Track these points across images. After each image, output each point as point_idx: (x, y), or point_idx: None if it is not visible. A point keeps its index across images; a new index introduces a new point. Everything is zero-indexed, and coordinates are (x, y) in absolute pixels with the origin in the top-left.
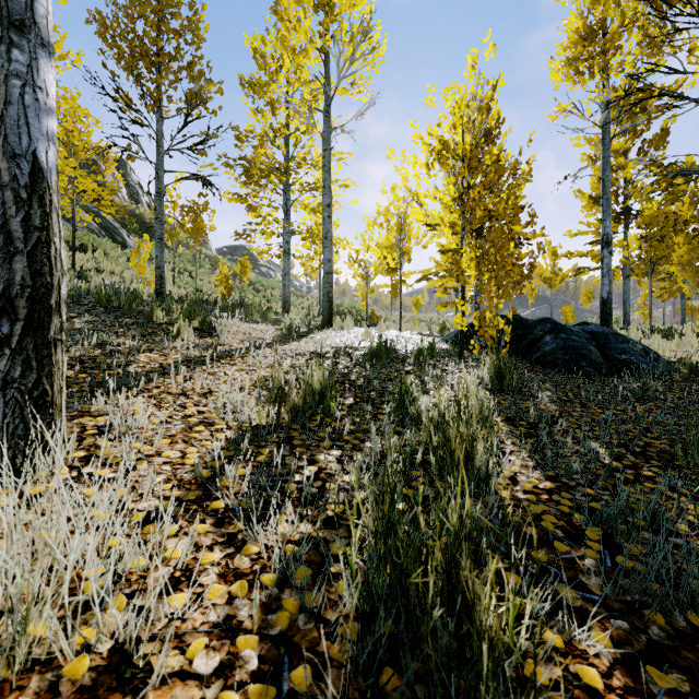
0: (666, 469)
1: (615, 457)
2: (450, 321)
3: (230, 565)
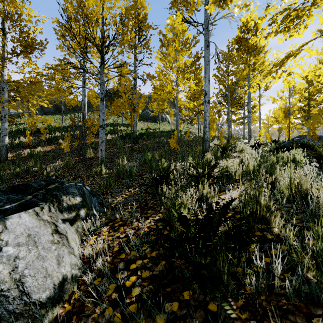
0: None
1: None
2: None
3: None
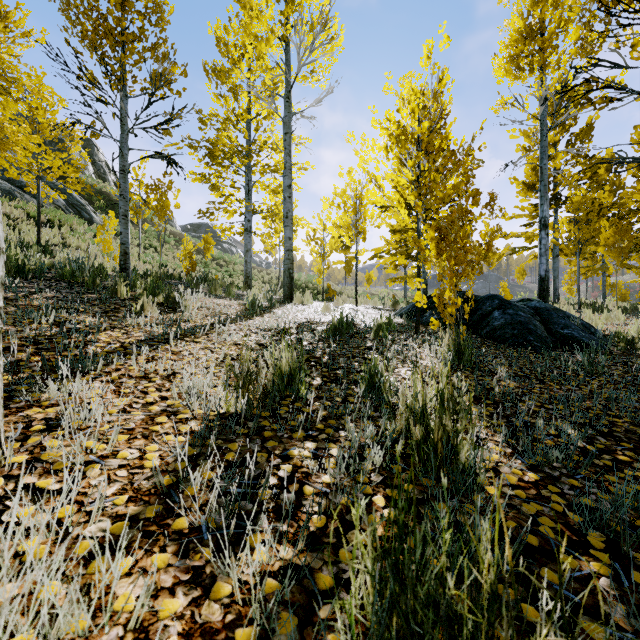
0: (639, 452)
1: (586, 439)
2: (398, 295)
3: (197, 617)
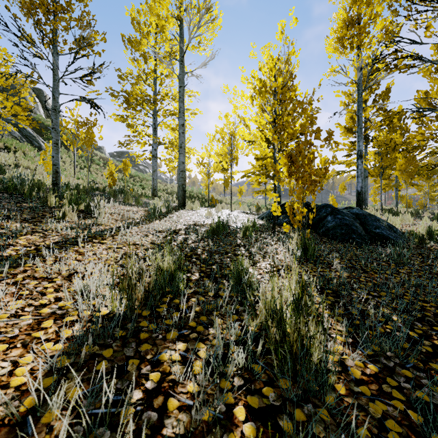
0: None
1: (407, 324)
2: (261, 202)
3: None
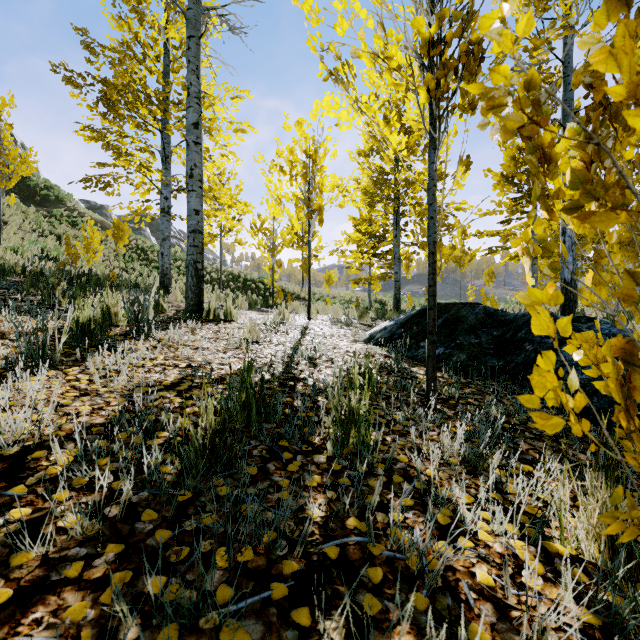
0: None
1: None
2: (362, 298)
3: None
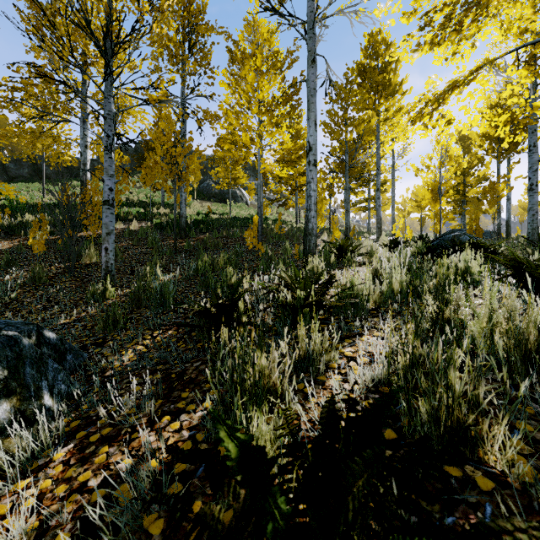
0: None
1: None
2: None
3: None
